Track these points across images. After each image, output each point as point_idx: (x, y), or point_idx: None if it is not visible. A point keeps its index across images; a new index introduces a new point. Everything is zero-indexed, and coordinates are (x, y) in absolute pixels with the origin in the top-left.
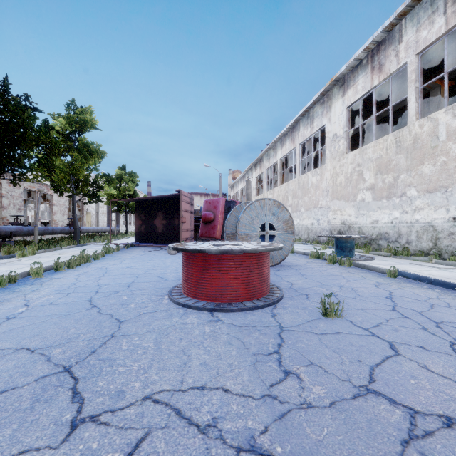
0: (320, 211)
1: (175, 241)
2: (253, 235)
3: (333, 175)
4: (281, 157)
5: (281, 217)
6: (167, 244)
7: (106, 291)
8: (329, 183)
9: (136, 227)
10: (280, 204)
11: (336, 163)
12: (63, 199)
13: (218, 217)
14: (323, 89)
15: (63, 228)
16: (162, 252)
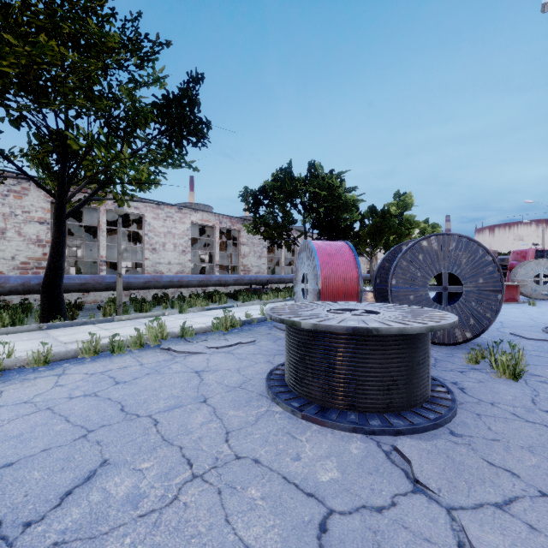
0: None
1: None
2: (528, 280)
3: None
4: None
5: None
6: None
7: None
8: None
9: None
10: None
11: None
12: (382, 254)
13: None
14: None
15: None
16: None
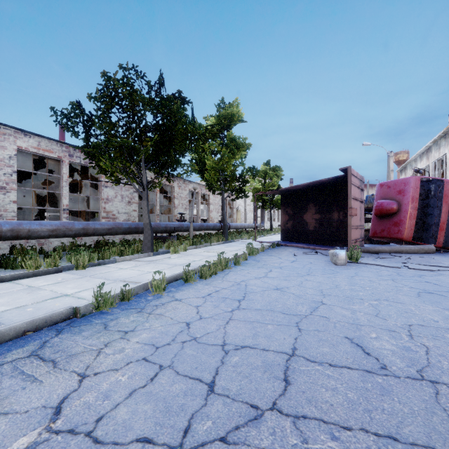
0: None
1: (333, 242)
2: None
3: None
4: None
5: None
6: (320, 245)
7: (231, 394)
8: None
9: (282, 223)
10: None
11: None
12: (217, 199)
13: (406, 207)
14: None
15: (215, 224)
16: (319, 259)
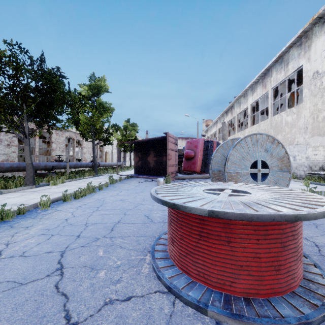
0: (296, 147)
1: (163, 174)
2: (243, 173)
3: (314, 112)
4: (251, 103)
5: (275, 154)
6: (157, 176)
7: (87, 236)
8: (308, 120)
9: (135, 163)
10: (274, 140)
11: (318, 100)
12: (90, 144)
13: (198, 154)
14: (301, 30)
15: (87, 163)
16: (152, 184)
